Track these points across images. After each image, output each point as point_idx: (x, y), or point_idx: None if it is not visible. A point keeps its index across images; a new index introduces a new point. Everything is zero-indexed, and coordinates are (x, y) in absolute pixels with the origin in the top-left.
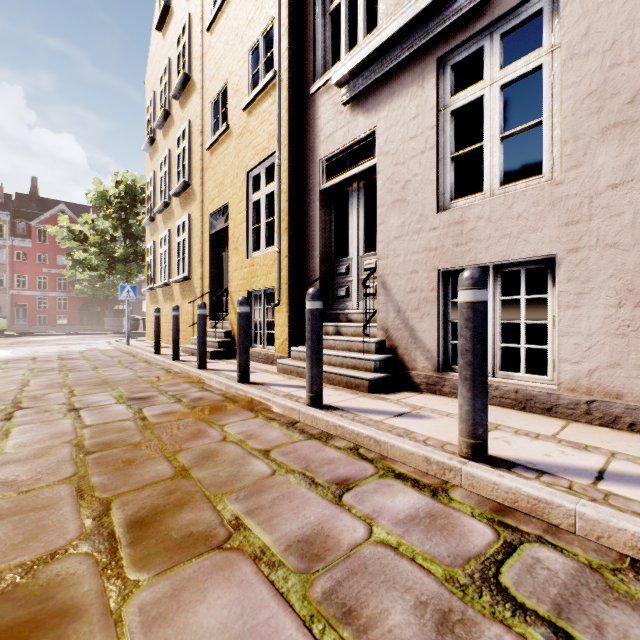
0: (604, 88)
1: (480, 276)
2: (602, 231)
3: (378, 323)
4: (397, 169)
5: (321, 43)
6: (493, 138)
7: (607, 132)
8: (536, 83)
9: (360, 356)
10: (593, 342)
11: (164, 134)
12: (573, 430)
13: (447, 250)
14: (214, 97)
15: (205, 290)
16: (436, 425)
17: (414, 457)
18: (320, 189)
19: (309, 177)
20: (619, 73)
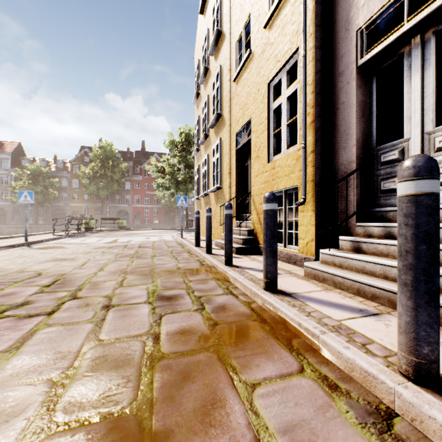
0: None
1: None
2: None
3: None
4: None
5: None
6: None
7: None
8: None
9: None
10: None
11: (205, 86)
12: None
13: None
14: (239, 35)
15: (232, 196)
16: None
17: None
18: (357, 65)
19: (340, 58)
20: None
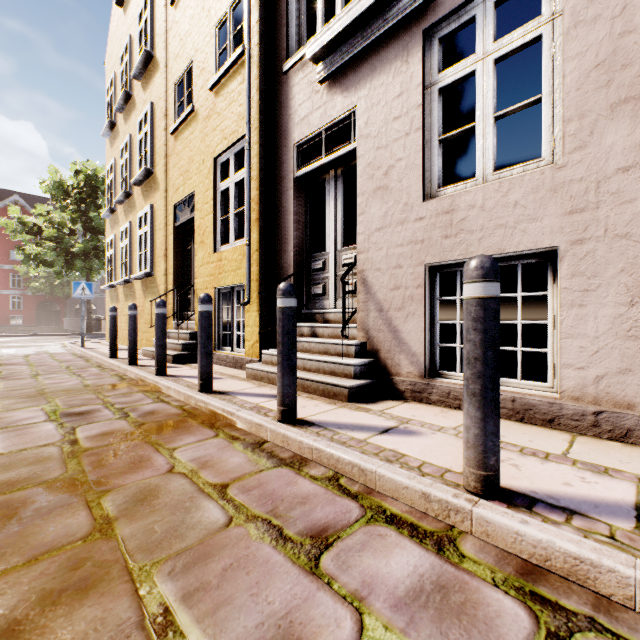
0: (613, 59)
1: (492, 265)
2: (611, 220)
3: (358, 323)
4: (379, 153)
5: (295, 17)
6: (486, 118)
7: (617, 108)
8: (512, 82)
9: (338, 360)
10: (601, 345)
11: (125, 118)
12: (583, 446)
13: (435, 242)
14: (179, 77)
15: (169, 287)
16: (429, 444)
17: (409, 492)
18: (294, 176)
19: (282, 163)
20: (631, 41)
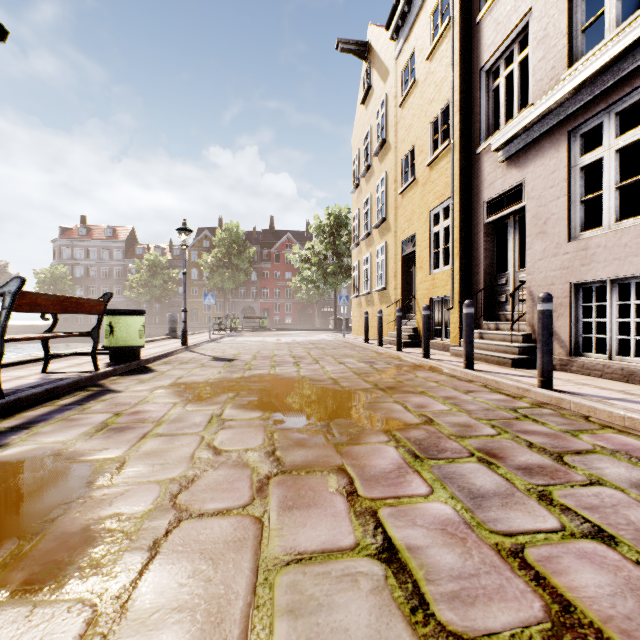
0: None
1: (546, 297)
2: None
3: (526, 321)
4: (540, 210)
5: (485, 114)
6: (609, 188)
7: None
8: None
9: (508, 344)
10: None
11: (366, 181)
12: None
13: (575, 269)
14: (404, 155)
15: (397, 297)
16: None
17: (512, 387)
18: (484, 223)
19: (476, 214)
20: None
